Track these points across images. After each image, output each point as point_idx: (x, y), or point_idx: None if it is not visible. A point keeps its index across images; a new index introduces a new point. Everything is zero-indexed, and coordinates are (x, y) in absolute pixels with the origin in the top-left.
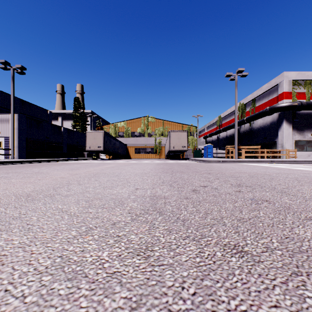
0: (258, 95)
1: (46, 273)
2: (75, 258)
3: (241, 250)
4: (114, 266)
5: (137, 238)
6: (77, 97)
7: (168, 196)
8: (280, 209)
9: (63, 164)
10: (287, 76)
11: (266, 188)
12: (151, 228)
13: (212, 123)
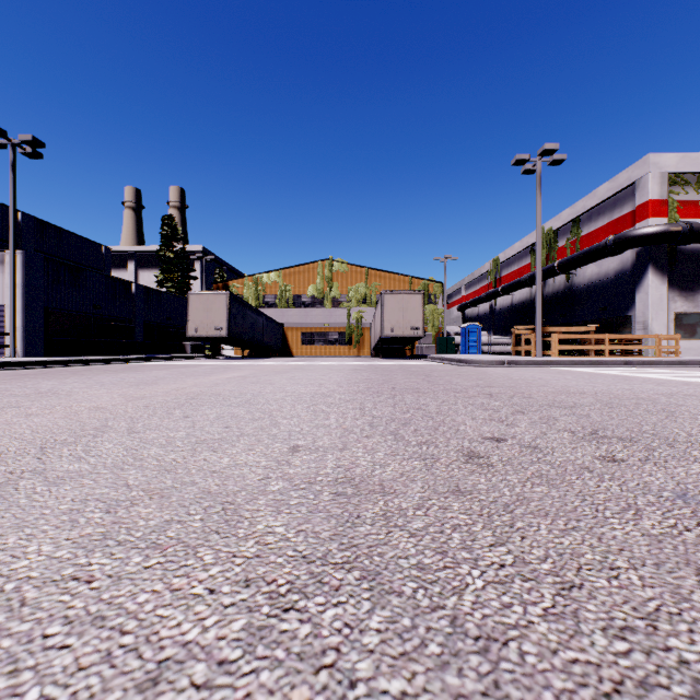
0: (586, 210)
1: None
2: None
3: None
4: None
5: None
6: (169, 216)
7: (394, 480)
8: None
9: (126, 370)
10: (657, 163)
11: (685, 446)
12: None
13: (479, 274)
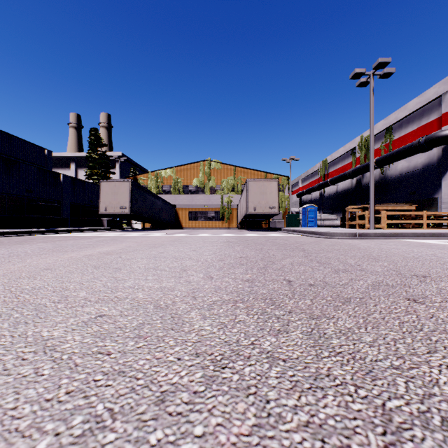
0: (398, 120)
1: None
2: None
3: None
4: None
5: None
6: (94, 129)
7: None
8: None
9: (15, 242)
10: None
11: None
12: None
13: (312, 172)
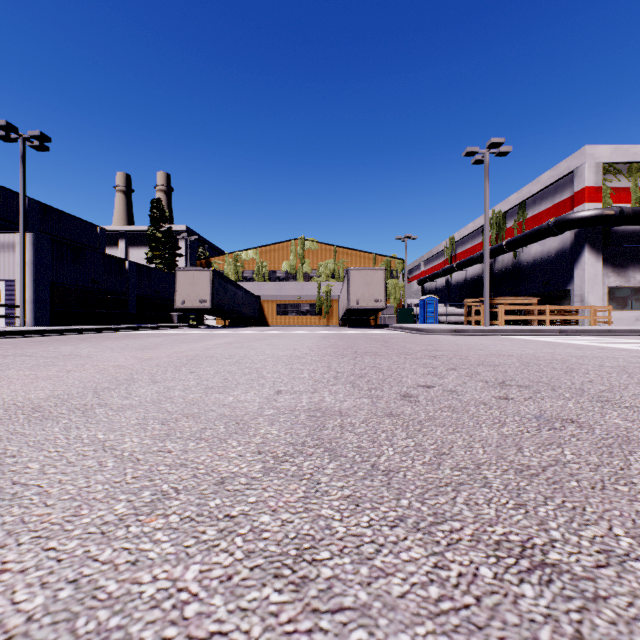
0: (531, 195)
1: (22, 639)
2: (111, 585)
3: (541, 561)
4: (212, 614)
5: (275, 524)
6: (157, 199)
7: (348, 409)
8: (609, 443)
9: (126, 337)
10: (592, 154)
11: (564, 390)
12: (310, 495)
13: (437, 252)
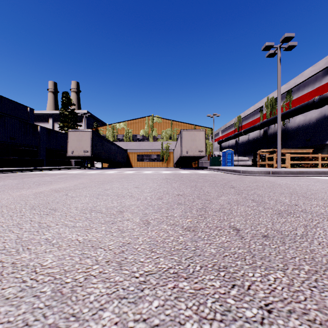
0: (296, 84)
1: None
2: None
3: None
4: None
5: None
6: (66, 92)
7: None
8: None
9: None
10: None
11: None
12: None
13: (229, 125)
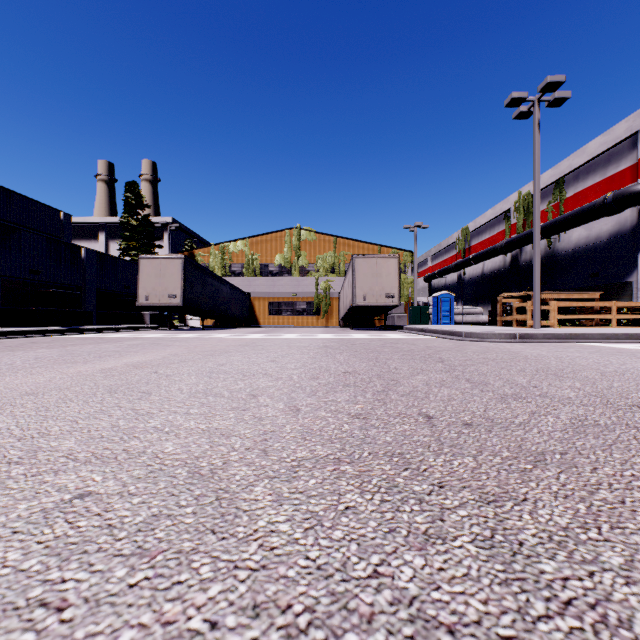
0: (572, 169)
1: None
2: None
3: None
4: None
5: None
6: (132, 182)
7: None
8: None
9: (4, 348)
10: None
11: None
12: None
13: (446, 245)
